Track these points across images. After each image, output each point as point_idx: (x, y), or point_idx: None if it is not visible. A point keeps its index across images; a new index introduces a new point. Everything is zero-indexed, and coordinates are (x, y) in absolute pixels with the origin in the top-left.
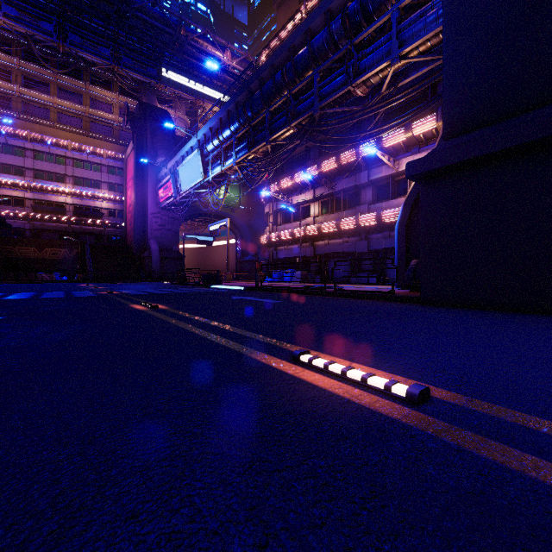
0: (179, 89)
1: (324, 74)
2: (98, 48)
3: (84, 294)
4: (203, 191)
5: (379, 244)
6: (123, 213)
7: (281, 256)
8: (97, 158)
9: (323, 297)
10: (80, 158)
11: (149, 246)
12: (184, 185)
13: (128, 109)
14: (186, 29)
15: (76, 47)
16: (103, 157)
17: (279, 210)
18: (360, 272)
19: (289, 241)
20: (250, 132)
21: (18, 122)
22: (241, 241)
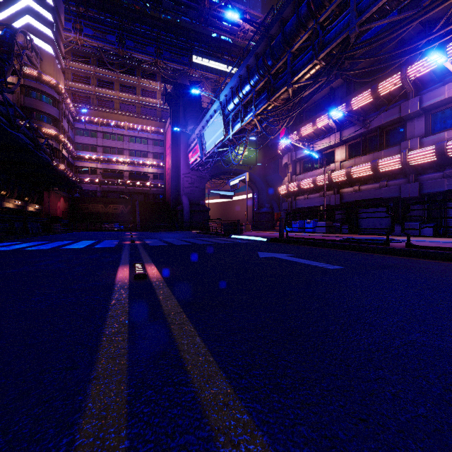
0: (206, 70)
1: None
2: (146, 48)
3: (107, 244)
4: (225, 151)
5: (437, 185)
6: (163, 176)
7: (301, 206)
8: (145, 134)
9: (395, 257)
10: (133, 135)
11: (181, 201)
12: (208, 145)
13: (165, 90)
14: (210, 2)
15: (131, 50)
16: (149, 133)
17: (298, 160)
18: (406, 222)
19: (309, 190)
20: (269, 83)
21: (93, 112)
22: (258, 195)
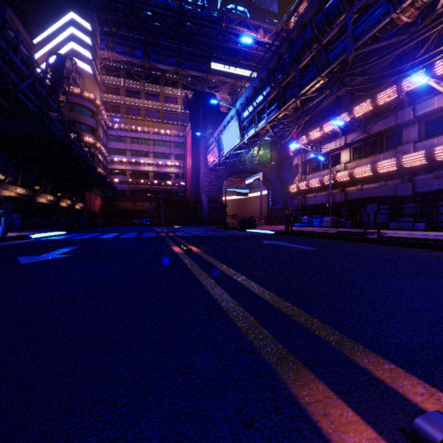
0: (223, 76)
1: (359, 14)
2: (168, 59)
3: (149, 235)
4: (241, 152)
5: (428, 185)
6: (184, 175)
7: (310, 203)
8: (168, 137)
9: (365, 244)
10: (157, 139)
11: (201, 198)
12: (225, 148)
13: (186, 98)
14: (227, 21)
15: (155, 62)
16: (171, 136)
17: (308, 161)
18: (402, 217)
19: (317, 189)
20: (280, 93)
21: (123, 120)
22: (272, 192)
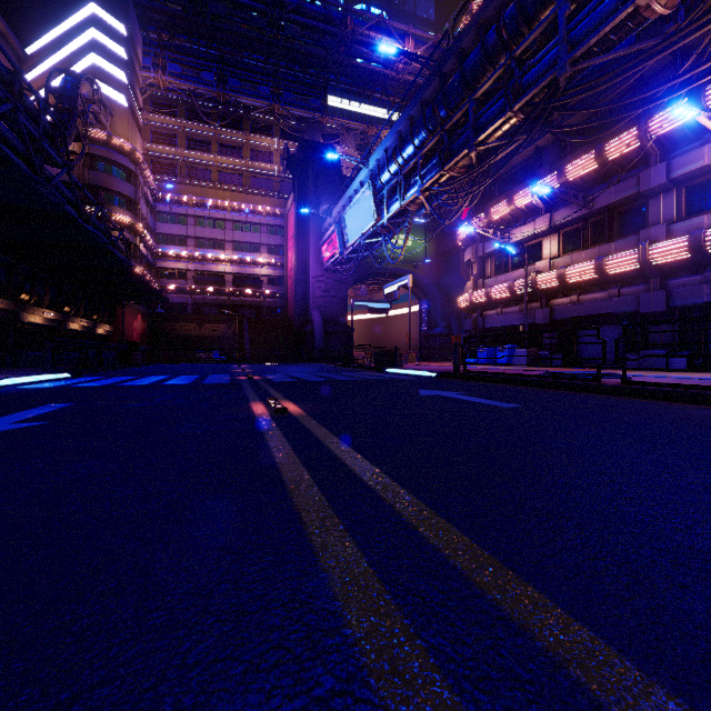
0: (348, 118)
1: (578, 4)
2: (258, 88)
3: (217, 380)
4: (377, 242)
5: (693, 295)
6: (284, 280)
7: (491, 325)
8: (257, 217)
9: (602, 396)
10: (239, 219)
11: (311, 318)
12: (351, 234)
13: (287, 152)
14: (354, 22)
15: (235, 92)
16: (262, 215)
17: (488, 256)
18: (648, 349)
19: (504, 302)
20: (443, 142)
21: (181, 187)
22: (428, 308)
